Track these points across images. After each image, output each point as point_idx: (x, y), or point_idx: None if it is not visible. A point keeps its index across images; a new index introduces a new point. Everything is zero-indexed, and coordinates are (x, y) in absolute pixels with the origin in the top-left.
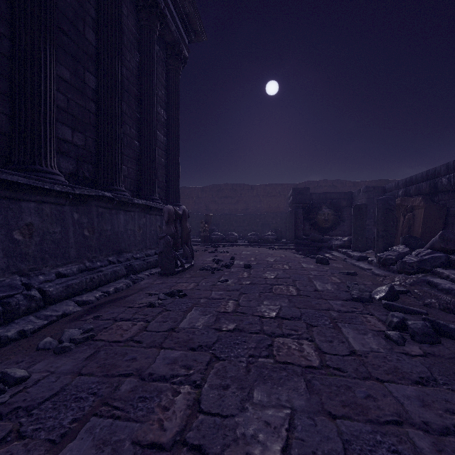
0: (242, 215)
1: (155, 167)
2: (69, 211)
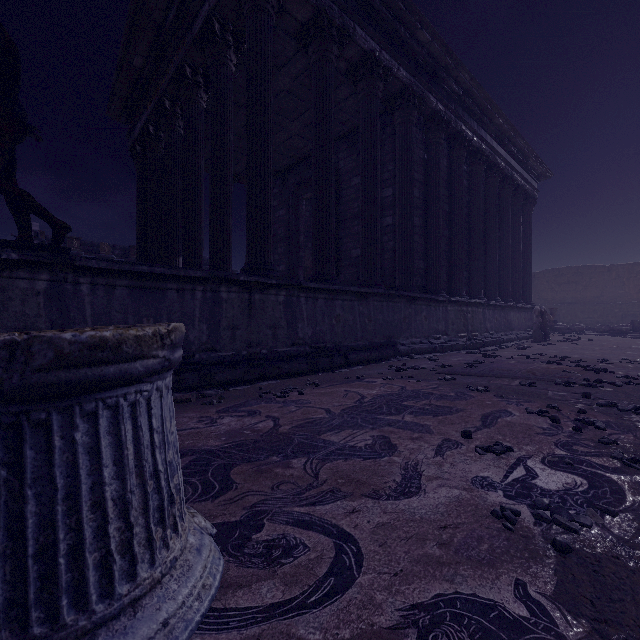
0: (591, 304)
1: (521, 283)
2: (501, 312)
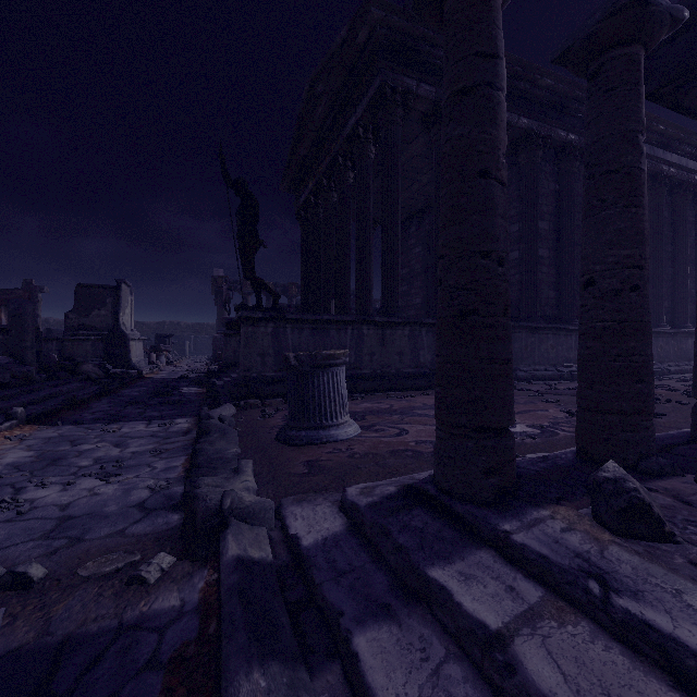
0: None
1: None
2: (670, 340)
